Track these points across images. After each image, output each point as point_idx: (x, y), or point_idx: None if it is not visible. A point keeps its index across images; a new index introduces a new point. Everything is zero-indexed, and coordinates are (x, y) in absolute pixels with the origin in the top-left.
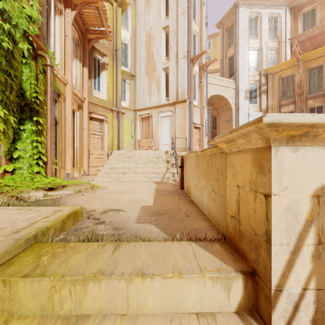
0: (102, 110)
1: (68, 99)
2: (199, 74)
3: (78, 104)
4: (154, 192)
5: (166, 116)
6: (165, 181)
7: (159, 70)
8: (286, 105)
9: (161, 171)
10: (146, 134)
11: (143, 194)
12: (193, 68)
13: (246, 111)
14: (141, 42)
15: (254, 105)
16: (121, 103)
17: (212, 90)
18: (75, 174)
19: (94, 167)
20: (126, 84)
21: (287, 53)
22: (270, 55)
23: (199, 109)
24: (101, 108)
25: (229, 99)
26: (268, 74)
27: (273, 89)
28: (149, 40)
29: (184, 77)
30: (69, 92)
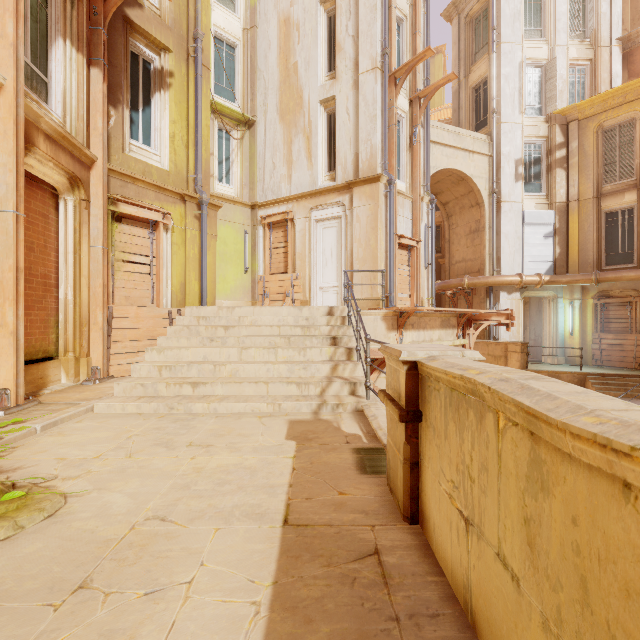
0: (154, 196)
1: (3, 142)
2: (409, 117)
3: (70, 173)
4: (269, 587)
5: (328, 218)
6: (327, 418)
7: (311, 105)
8: (614, 195)
9: (316, 375)
10: (280, 262)
11: (195, 630)
12: (396, 98)
13: (516, 209)
14: (268, 40)
15: (535, 194)
16: (219, 187)
17: (437, 158)
18: (61, 379)
19: (128, 354)
20: (231, 141)
21: (615, 71)
22: (573, 78)
23: (410, 202)
24: (150, 190)
25: (477, 181)
26: (569, 122)
27: (583, 155)
28: (286, 35)
29: (374, 119)
30: (6, 118)
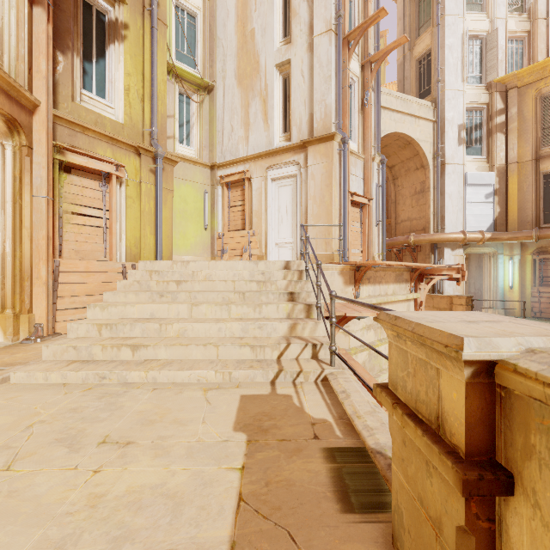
0: (107, 147)
1: None
2: (361, 81)
3: (6, 115)
4: None
5: (284, 177)
6: (286, 391)
7: (267, 69)
8: None
9: (272, 335)
10: (238, 220)
11: None
12: (349, 60)
13: (459, 170)
14: (226, 9)
15: (476, 157)
16: (180, 148)
17: (386, 123)
18: None
19: (77, 309)
20: (192, 105)
21: None
22: (511, 49)
23: (362, 162)
24: (102, 141)
25: (422, 145)
26: (509, 90)
27: (522, 120)
28: (243, 3)
29: (329, 79)
30: None
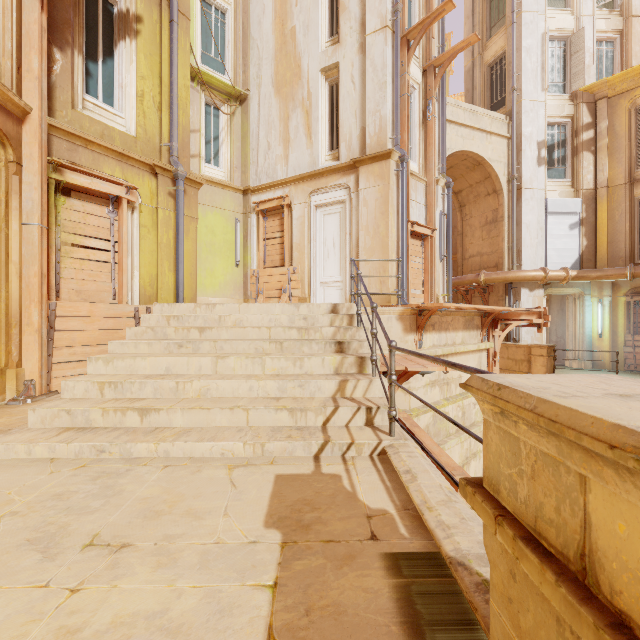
0: (115, 165)
1: None
2: (422, 89)
3: None
4: None
5: (330, 203)
6: (334, 470)
7: (310, 74)
8: None
9: (316, 395)
10: (276, 255)
11: None
12: (409, 63)
13: (539, 196)
14: (262, 3)
15: (559, 181)
16: (207, 169)
17: (452, 139)
18: None
19: (78, 362)
20: (221, 118)
21: None
22: (600, 52)
23: (424, 186)
24: (109, 157)
25: (495, 165)
26: (598, 100)
27: (614, 137)
28: None
29: (384, 86)
30: None
